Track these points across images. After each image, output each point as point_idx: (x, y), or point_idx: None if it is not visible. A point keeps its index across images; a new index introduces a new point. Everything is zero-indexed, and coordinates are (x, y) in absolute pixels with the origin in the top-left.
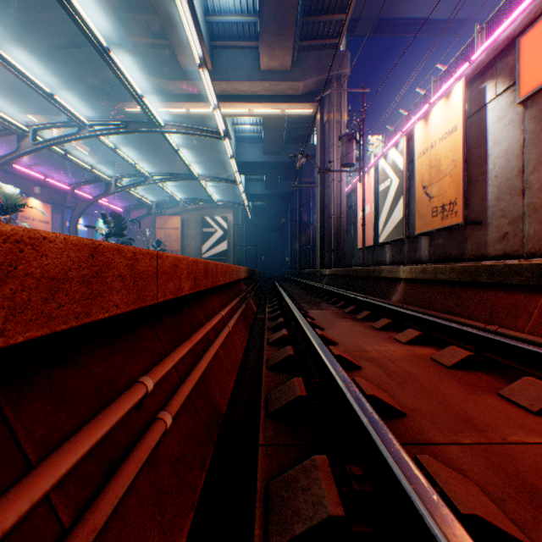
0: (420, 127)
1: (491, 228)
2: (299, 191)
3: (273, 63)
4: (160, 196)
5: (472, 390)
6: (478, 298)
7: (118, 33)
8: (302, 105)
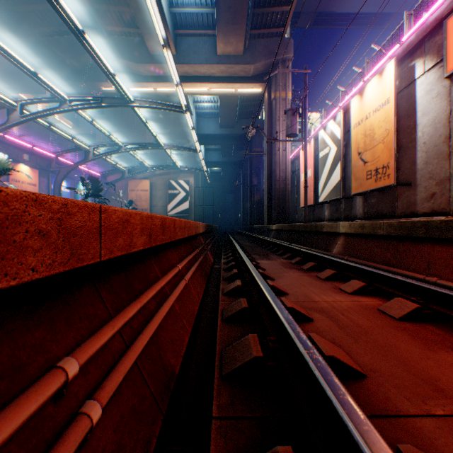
0: (356, 101)
1: (420, 188)
2: (250, 159)
3: (227, 49)
4: (132, 162)
5: (428, 346)
6: (415, 251)
7: (96, 25)
8: (253, 85)
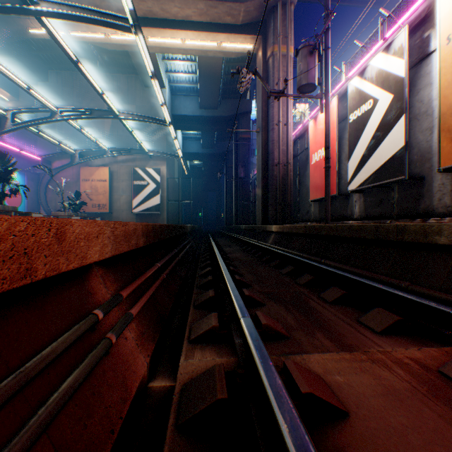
0: None
1: None
2: (235, 147)
3: None
4: (86, 145)
5: None
6: None
7: None
8: (243, 37)
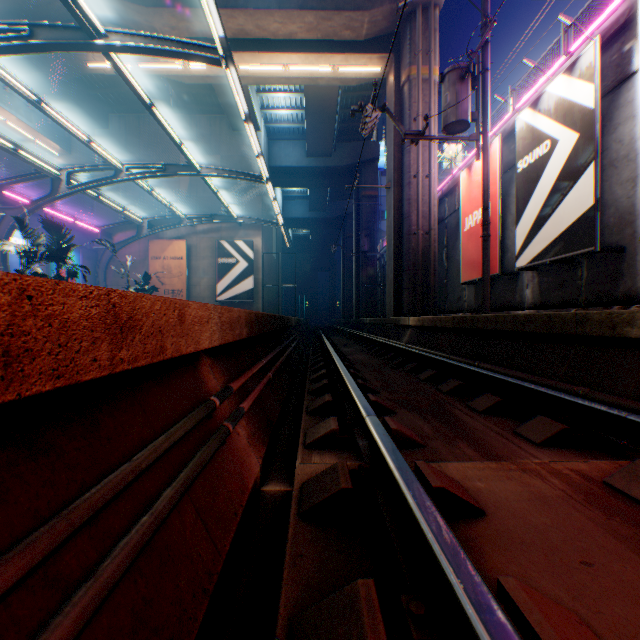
0: None
1: None
2: (356, 209)
3: None
4: (157, 211)
5: None
6: None
7: None
8: (367, 57)
